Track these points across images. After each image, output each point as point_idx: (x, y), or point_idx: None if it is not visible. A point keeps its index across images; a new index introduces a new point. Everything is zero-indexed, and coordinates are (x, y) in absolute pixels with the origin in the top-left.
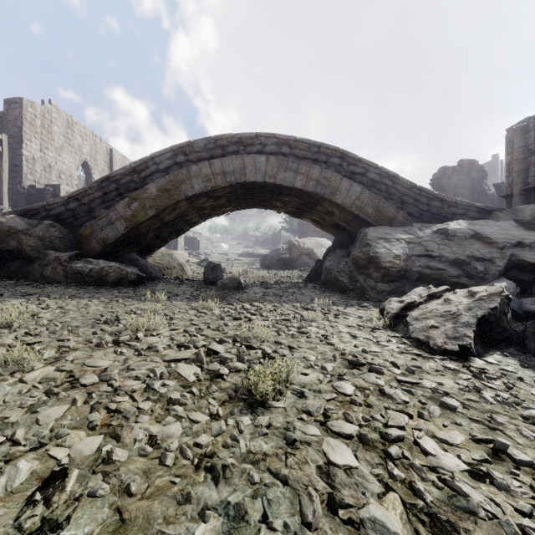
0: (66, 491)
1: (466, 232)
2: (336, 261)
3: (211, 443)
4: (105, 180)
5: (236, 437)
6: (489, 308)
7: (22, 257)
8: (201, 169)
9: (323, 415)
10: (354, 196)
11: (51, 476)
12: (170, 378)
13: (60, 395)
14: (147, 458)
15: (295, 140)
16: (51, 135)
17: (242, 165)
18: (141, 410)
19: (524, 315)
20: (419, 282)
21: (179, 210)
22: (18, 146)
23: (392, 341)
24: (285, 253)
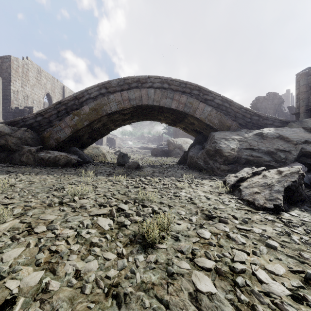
0: None
1: (273, 135)
2: (196, 152)
3: (117, 275)
4: (58, 103)
5: (134, 271)
6: (291, 181)
7: (8, 149)
8: (115, 97)
9: (191, 253)
10: (206, 113)
11: (4, 303)
12: (93, 227)
13: (20, 240)
14: (73, 288)
15: (171, 79)
16: (28, 77)
17: (140, 94)
18: (72, 250)
19: (310, 185)
20: (246, 165)
21: (102, 121)
22: (8, 84)
23: (231, 201)
24: (165, 147)
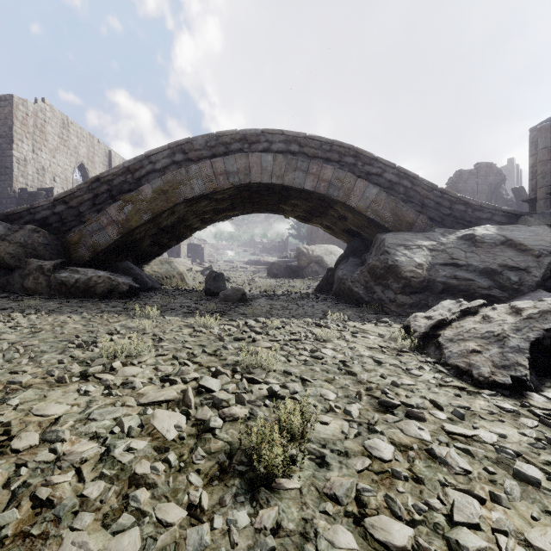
0: None
1: (495, 238)
2: (349, 270)
3: None
4: (96, 180)
5: None
6: (543, 328)
7: None
8: (201, 168)
9: (356, 500)
10: (369, 198)
11: None
12: (142, 434)
13: None
14: None
15: (305, 137)
16: (44, 135)
17: (246, 164)
18: (86, 498)
19: None
20: (444, 294)
21: (178, 214)
22: (8, 147)
23: (425, 368)
24: (293, 261)
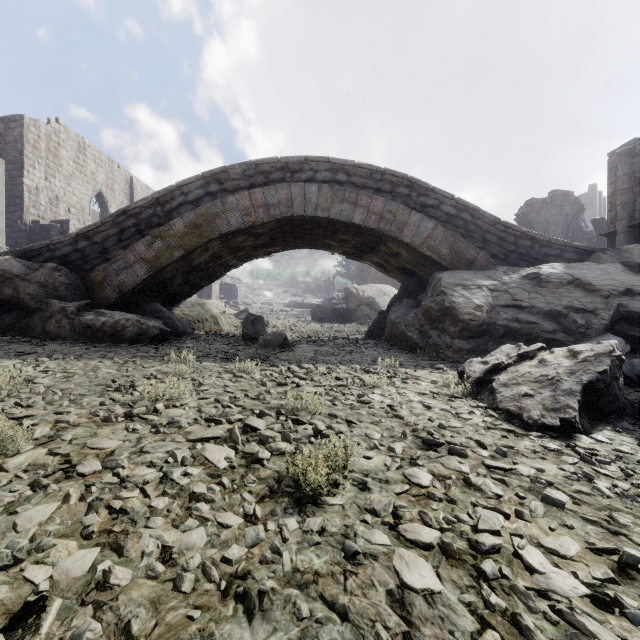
0: (41, 632)
1: (562, 278)
2: (403, 312)
3: (245, 557)
4: (122, 213)
5: (279, 548)
6: (597, 371)
7: (19, 307)
8: (238, 200)
9: (393, 514)
10: (425, 233)
11: (23, 610)
12: (195, 464)
13: (49, 489)
14: (157, 581)
15: (353, 165)
16: (58, 160)
17: (288, 195)
18: (154, 509)
19: (637, 380)
20: (505, 339)
21: (212, 250)
22: (19, 174)
23: (475, 413)
24: (341, 303)
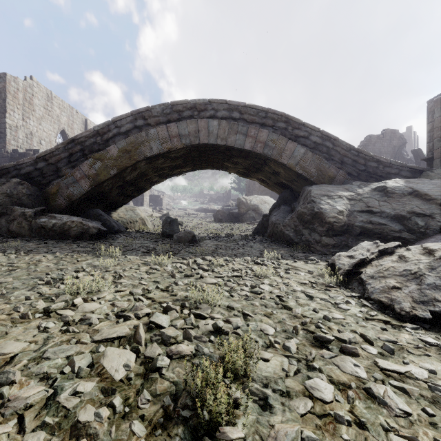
0: None
1: (404, 190)
2: (281, 216)
3: None
4: (71, 142)
5: None
6: None
7: None
8: (158, 132)
9: None
10: (298, 157)
11: None
12: (92, 373)
13: None
14: None
15: (245, 105)
16: (32, 106)
17: (196, 128)
18: None
19: None
20: (361, 236)
21: (139, 170)
22: (2, 116)
23: (351, 303)
24: (234, 209)
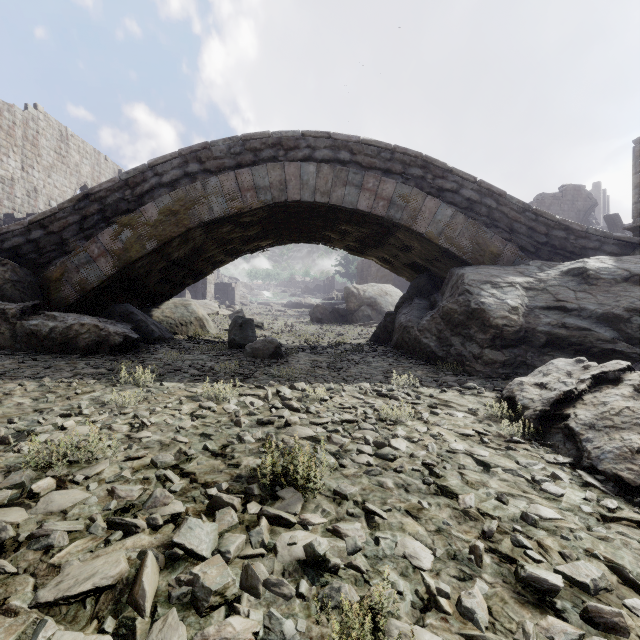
0: None
1: (615, 273)
2: (415, 315)
3: None
4: (84, 197)
5: None
6: None
7: None
8: (222, 182)
9: None
10: (442, 222)
11: None
12: None
13: None
14: None
15: (358, 141)
16: (37, 149)
17: (281, 177)
18: None
19: None
20: (548, 349)
21: (193, 242)
22: None
23: (562, 478)
24: (340, 303)
